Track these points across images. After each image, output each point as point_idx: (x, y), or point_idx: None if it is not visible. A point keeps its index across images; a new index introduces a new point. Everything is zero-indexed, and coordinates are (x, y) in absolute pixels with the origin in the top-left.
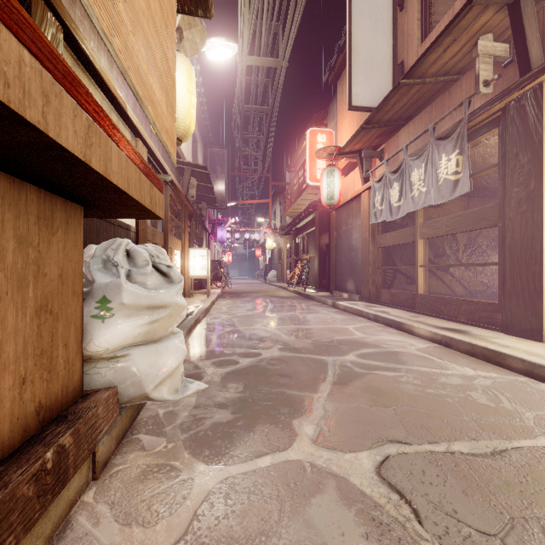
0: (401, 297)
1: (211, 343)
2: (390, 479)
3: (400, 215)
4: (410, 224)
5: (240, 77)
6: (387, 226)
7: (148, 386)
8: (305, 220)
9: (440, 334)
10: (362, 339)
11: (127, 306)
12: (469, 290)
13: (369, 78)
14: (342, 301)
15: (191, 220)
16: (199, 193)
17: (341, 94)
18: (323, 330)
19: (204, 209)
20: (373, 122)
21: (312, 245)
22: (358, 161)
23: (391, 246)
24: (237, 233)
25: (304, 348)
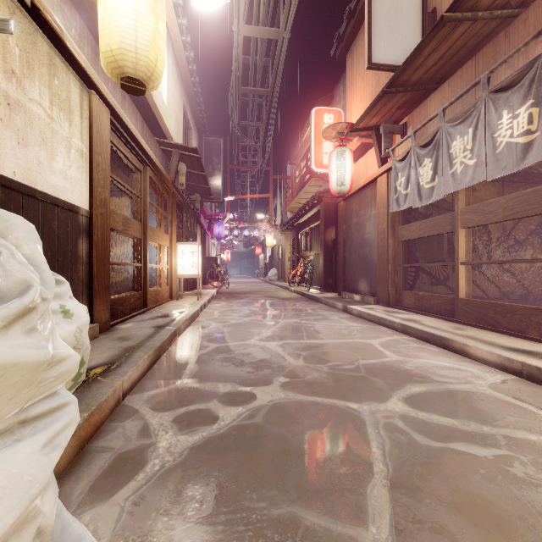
0: (432, 301)
1: (185, 372)
2: None
3: (434, 198)
4: (435, 214)
5: (236, 51)
6: (408, 216)
7: None
8: (308, 214)
9: (519, 361)
10: (399, 364)
11: None
12: (504, 292)
13: (392, 29)
14: (355, 304)
15: (182, 212)
16: (192, 183)
17: (350, 69)
18: (340, 348)
19: (198, 201)
20: (398, 84)
21: (317, 241)
22: (374, 139)
23: (413, 240)
24: (235, 230)
25: (320, 384)
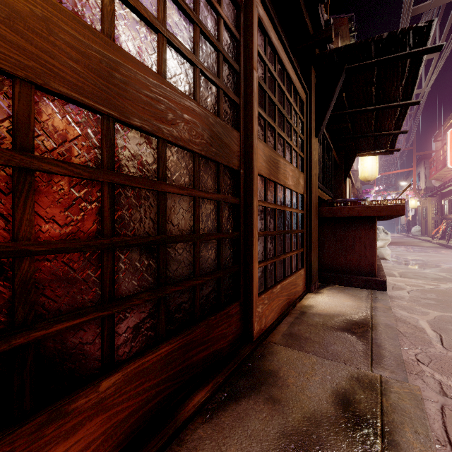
0: None
1: None
2: (448, 275)
3: None
4: None
5: None
6: None
7: (384, 255)
8: (450, 187)
9: None
10: None
11: (380, 239)
12: None
13: None
14: None
15: None
16: None
17: None
18: (449, 260)
19: (360, 188)
20: None
21: None
22: None
23: None
24: (379, 197)
25: (434, 262)
